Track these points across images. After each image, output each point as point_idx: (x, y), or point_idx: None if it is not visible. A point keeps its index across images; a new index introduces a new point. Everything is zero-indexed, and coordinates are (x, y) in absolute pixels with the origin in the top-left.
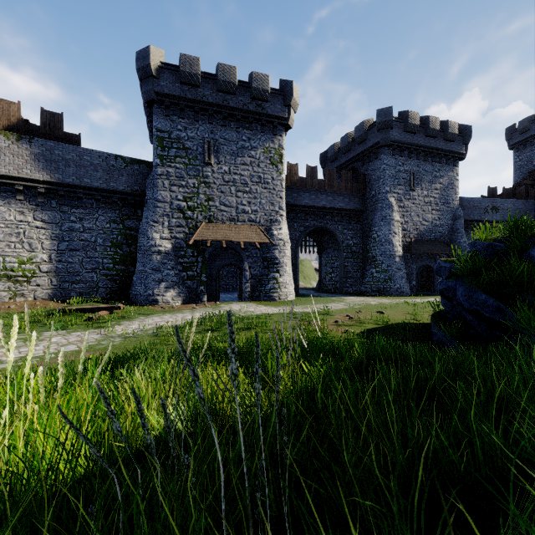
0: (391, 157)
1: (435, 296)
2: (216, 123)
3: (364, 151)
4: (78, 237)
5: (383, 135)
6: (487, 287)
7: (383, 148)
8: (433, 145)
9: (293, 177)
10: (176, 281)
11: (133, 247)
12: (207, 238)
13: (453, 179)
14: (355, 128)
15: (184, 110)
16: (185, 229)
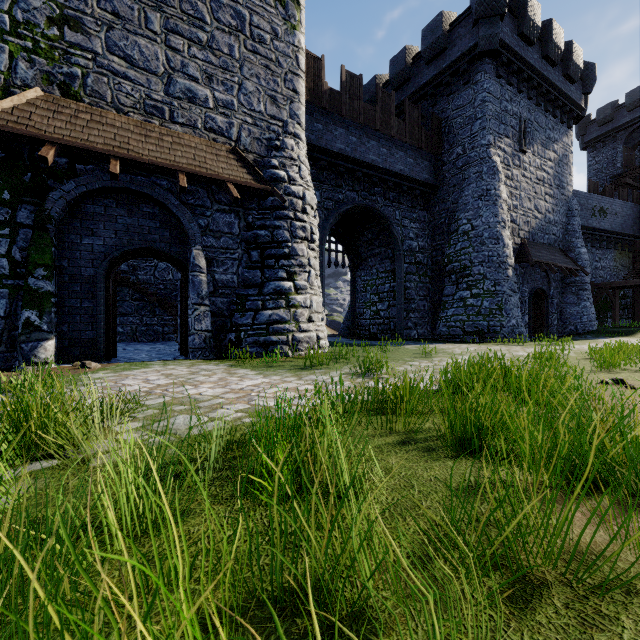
0: (495, 80)
1: (575, 340)
2: None
3: (439, 74)
4: None
5: (486, 30)
6: None
7: (482, 60)
8: (551, 79)
9: (316, 84)
10: None
11: None
12: (44, 133)
13: (568, 149)
14: (423, 30)
15: None
16: None
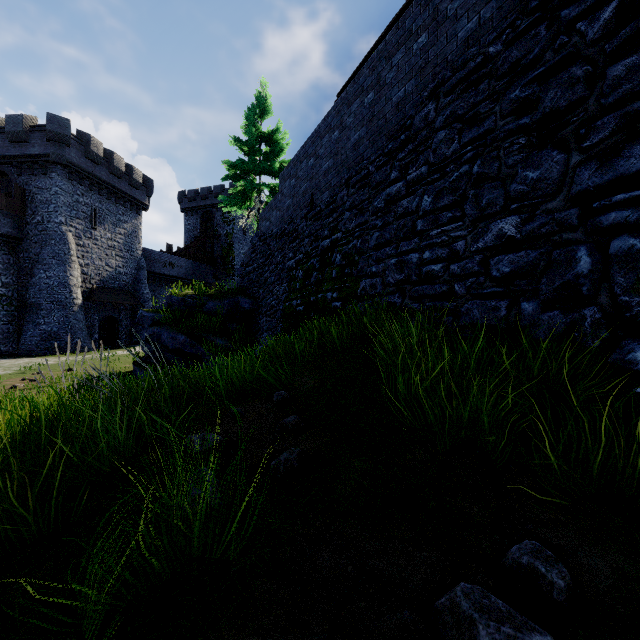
0: (68, 181)
1: (121, 349)
2: None
3: (23, 156)
4: None
5: (56, 150)
6: (185, 331)
7: (56, 165)
8: (118, 186)
9: None
10: None
11: None
12: None
13: (137, 227)
14: (7, 116)
15: None
16: None
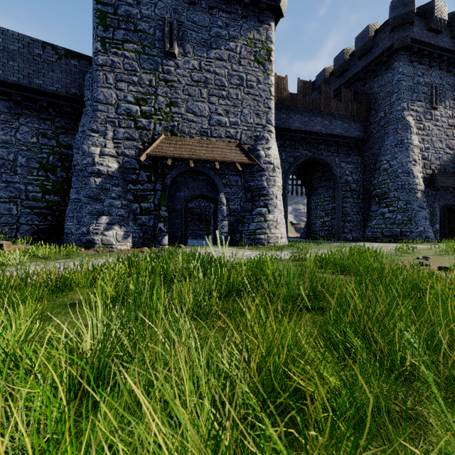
0: (408, 64)
1: None
2: None
3: (367, 65)
4: None
5: (399, 34)
6: None
7: (397, 53)
8: None
9: (282, 93)
10: (124, 215)
11: (71, 171)
12: (167, 154)
13: None
14: (356, 38)
15: None
16: (137, 143)
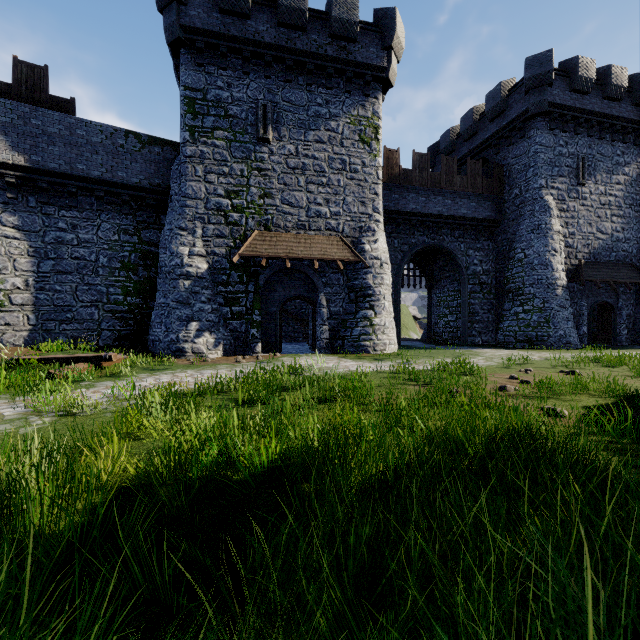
0: (548, 133)
1: (625, 349)
2: (275, 77)
3: (500, 130)
4: (69, 254)
5: (535, 98)
6: None
7: (534, 119)
8: (615, 113)
9: (393, 169)
10: (215, 320)
11: (154, 270)
12: (262, 253)
13: None
14: (486, 96)
15: (226, 56)
16: (228, 241)
